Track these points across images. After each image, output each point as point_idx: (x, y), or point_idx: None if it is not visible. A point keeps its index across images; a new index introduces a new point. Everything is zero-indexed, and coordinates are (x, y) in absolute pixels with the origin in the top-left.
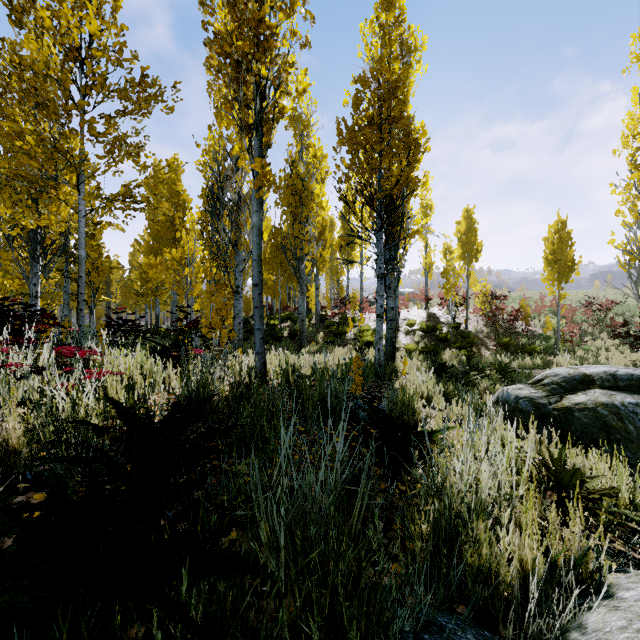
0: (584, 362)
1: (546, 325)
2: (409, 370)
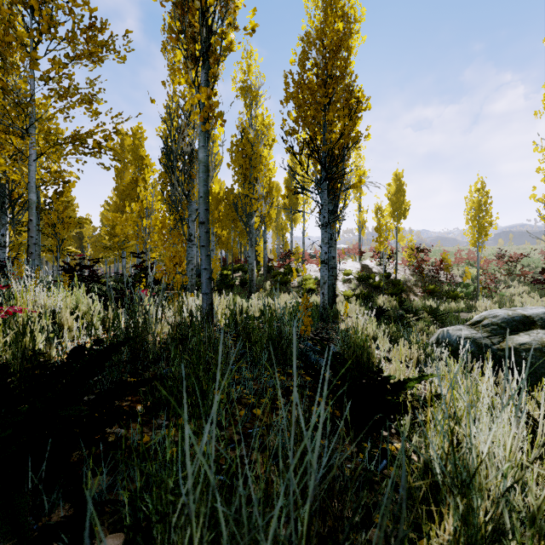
0: (502, 306)
1: (465, 274)
2: (349, 313)
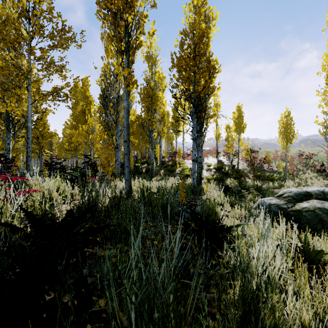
0: (300, 185)
1: (279, 166)
2: (209, 189)
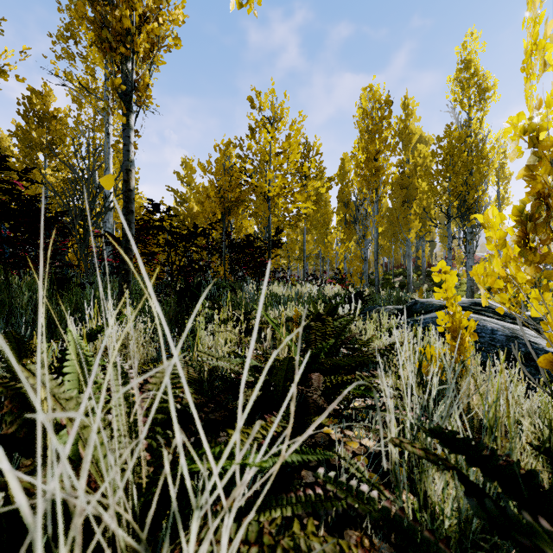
0: None
1: None
2: None
